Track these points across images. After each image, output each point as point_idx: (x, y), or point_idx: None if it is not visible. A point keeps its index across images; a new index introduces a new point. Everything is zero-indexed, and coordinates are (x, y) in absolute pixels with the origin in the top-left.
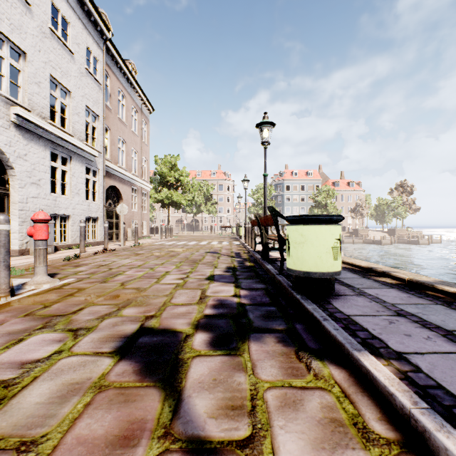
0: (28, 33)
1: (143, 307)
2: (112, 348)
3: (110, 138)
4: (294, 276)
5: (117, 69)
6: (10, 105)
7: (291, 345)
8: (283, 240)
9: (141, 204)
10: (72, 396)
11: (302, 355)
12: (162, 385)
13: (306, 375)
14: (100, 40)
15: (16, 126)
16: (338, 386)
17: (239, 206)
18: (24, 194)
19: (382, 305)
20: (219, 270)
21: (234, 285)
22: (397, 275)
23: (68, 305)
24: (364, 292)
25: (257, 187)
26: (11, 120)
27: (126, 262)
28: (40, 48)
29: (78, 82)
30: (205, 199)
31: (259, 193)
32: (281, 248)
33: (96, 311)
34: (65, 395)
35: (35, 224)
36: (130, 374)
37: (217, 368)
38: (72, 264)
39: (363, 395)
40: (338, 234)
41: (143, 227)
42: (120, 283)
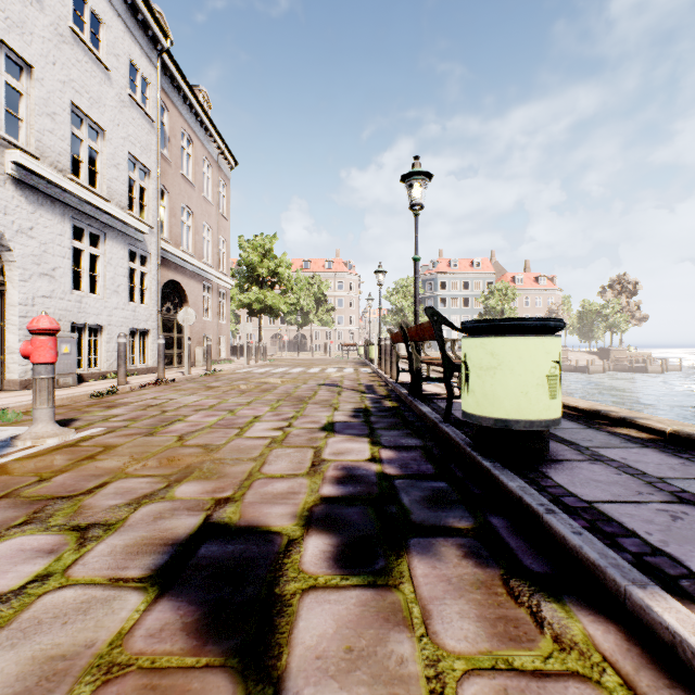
0: (36, 34)
1: (212, 481)
2: (147, 569)
3: (169, 206)
4: (477, 426)
5: (179, 99)
6: (5, 149)
7: (490, 563)
8: (451, 364)
9: (217, 309)
10: (45, 694)
11: (517, 587)
12: (239, 663)
13: (536, 638)
14: (153, 52)
15: (16, 182)
16: (614, 670)
17: (370, 312)
18: (29, 292)
19: (644, 480)
20: (341, 414)
21: (369, 440)
22: (649, 424)
23: (82, 477)
24: (600, 455)
25: (396, 285)
26: (6, 172)
27: (190, 400)
28: (56, 59)
29: (116, 115)
30: (316, 304)
31: (399, 294)
32: (447, 377)
33: (129, 488)
34: (30, 692)
35: (33, 336)
36: (174, 633)
37: (352, 620)
38: (103, 404)
39: (674, 694)
40: (556, 352)
41: (221, 346)
42: (176, 437)
